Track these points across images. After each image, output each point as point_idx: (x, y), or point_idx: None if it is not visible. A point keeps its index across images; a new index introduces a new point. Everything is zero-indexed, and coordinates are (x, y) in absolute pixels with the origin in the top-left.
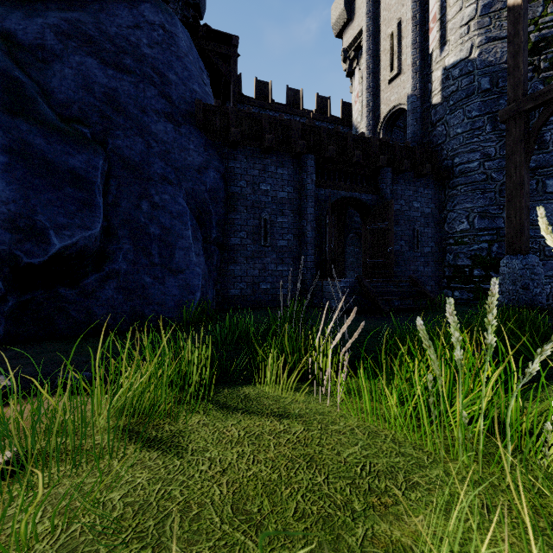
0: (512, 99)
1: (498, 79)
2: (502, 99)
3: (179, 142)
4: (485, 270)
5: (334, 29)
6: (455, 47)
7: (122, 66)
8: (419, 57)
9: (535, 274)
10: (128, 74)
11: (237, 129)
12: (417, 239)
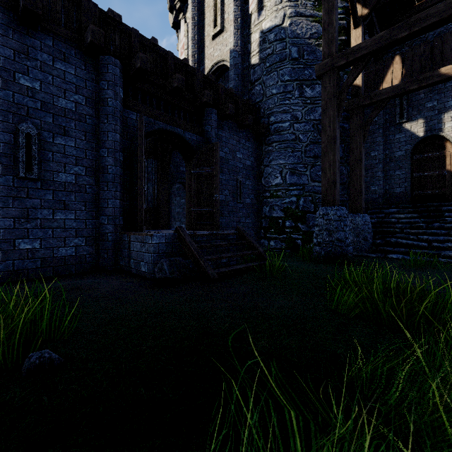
0: (327, 55)
1: (304, 51)
2: (307, 70)
3: None
4: (294, 222)
5: None
6: (271, 12)
7: None
8: (240, 15)
9: (346, 225)
10: None
11: None
12: (240, 190)
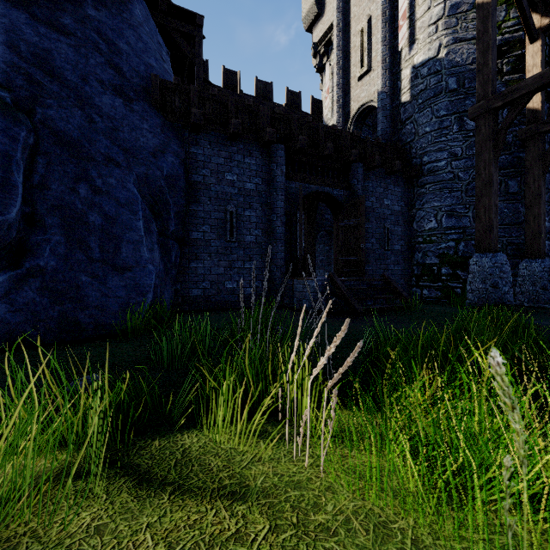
0: (482, 97)
1: (465, 79)
2: (468, 100)
3: (130, 119)
4: (452, 269)
5: (305, 23)
6: (424, 45)
7: (58, 26)
8: (389, 54)
9: (503, 272)
10: (66, 35)
11: (199, 110)
12: (388, 237)
